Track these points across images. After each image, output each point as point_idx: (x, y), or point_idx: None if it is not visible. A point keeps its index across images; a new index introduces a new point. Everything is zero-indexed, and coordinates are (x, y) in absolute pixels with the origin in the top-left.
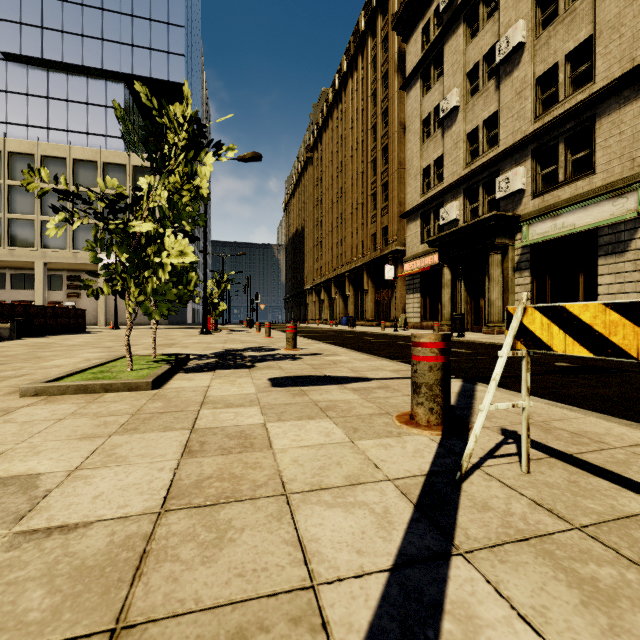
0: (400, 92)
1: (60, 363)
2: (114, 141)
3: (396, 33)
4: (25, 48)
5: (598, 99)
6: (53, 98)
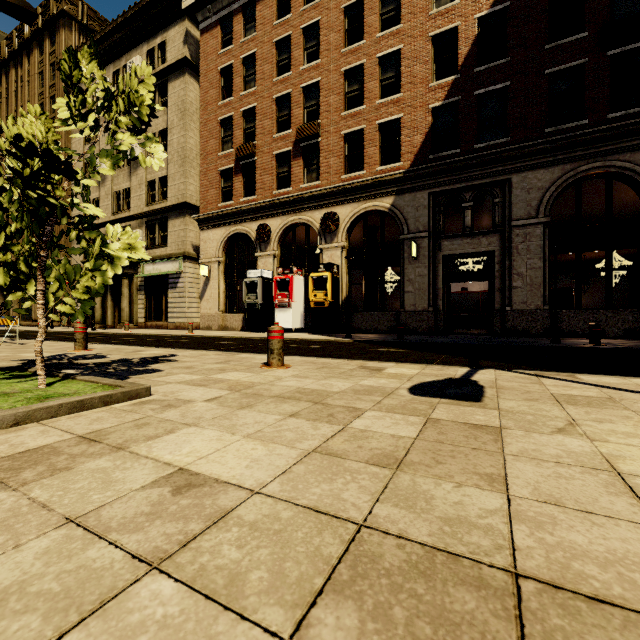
0: None
1: None
2: None
3: None
4: None
5: (167, 210)
6: None
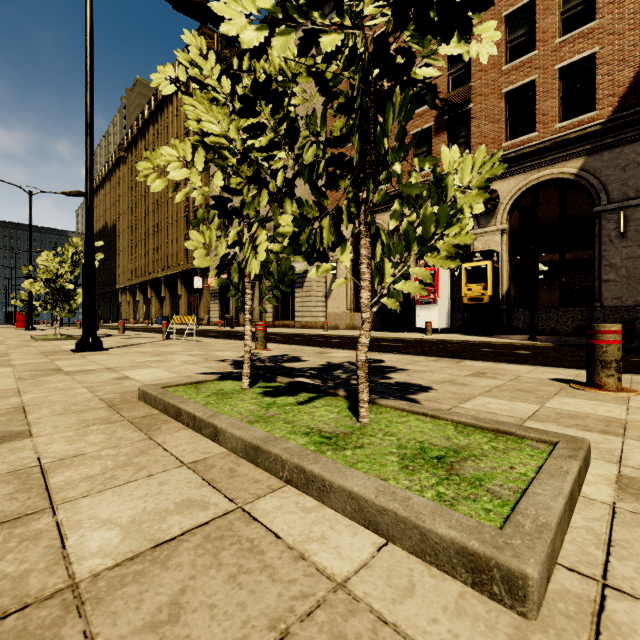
0: None
1: None
2: None
3: None
4: None
5: None
6: None
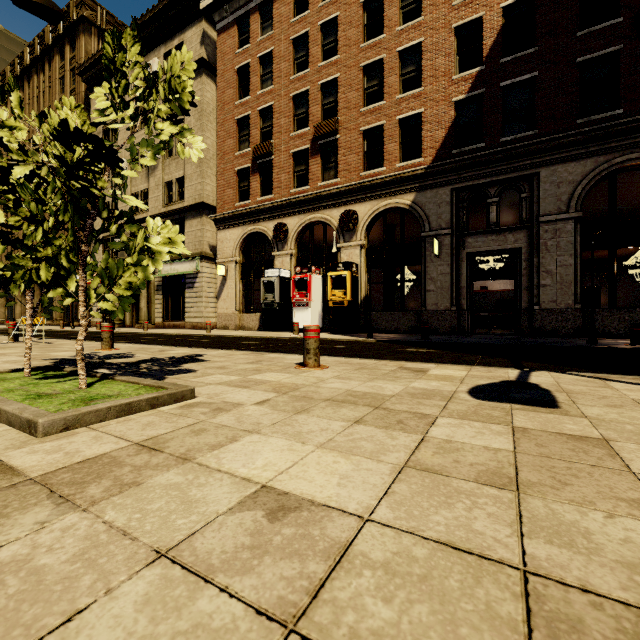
0: None
1: None
2: None
3: (82, 80)
4: None
5: (185, 211)
6: None
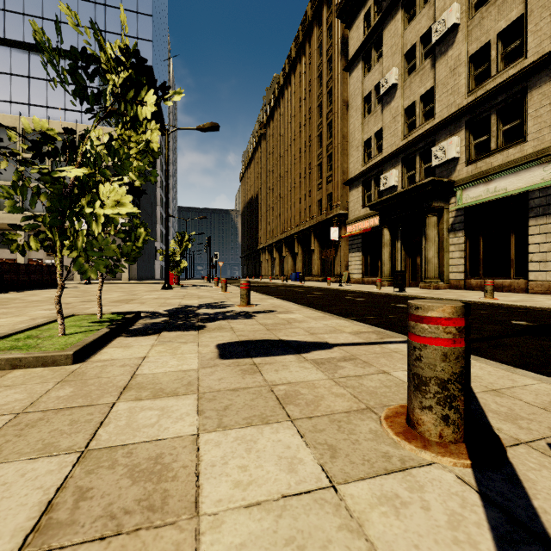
0: (343, 73)
1: (0, 323)
2: (89, 116)
3: (340, 20)
4: (8, 32)
5: (529, 72)
6: (34, 77)
